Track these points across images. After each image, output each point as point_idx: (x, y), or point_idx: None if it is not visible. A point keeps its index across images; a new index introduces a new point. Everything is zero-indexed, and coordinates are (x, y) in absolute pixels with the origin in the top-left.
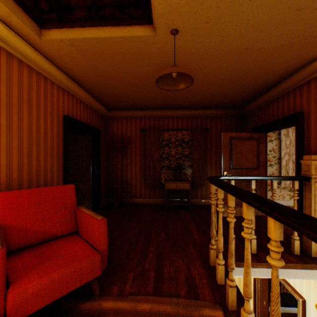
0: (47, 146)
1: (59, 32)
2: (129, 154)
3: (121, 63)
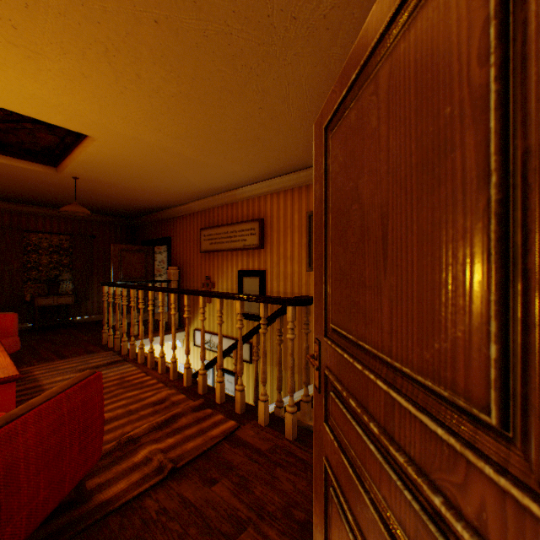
0: None
1: None
2: None
3: (5, 173)
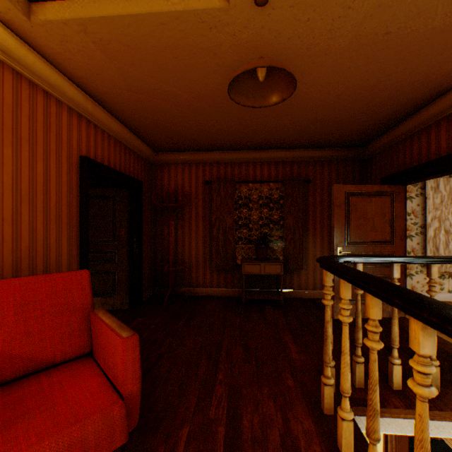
0: (49, 206)
1: (60, 8)
2: (187, 220)
3: (170, 67)
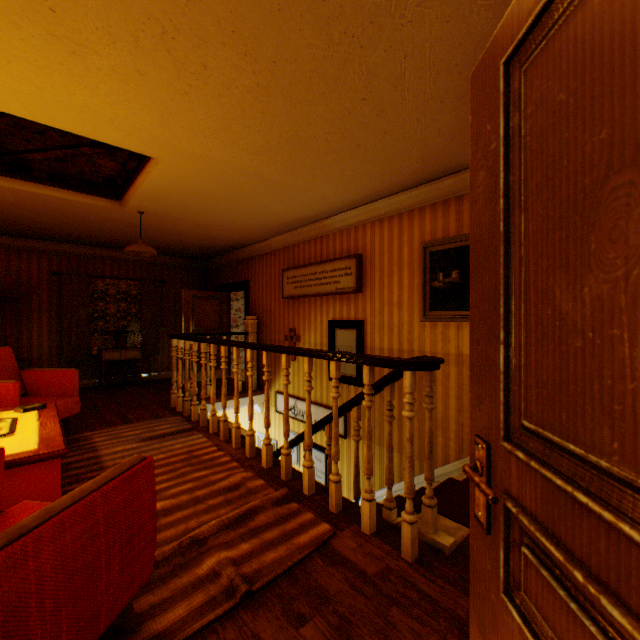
0: None
1: (2, 180)
2: (27, 312)
3: (67, 210)
